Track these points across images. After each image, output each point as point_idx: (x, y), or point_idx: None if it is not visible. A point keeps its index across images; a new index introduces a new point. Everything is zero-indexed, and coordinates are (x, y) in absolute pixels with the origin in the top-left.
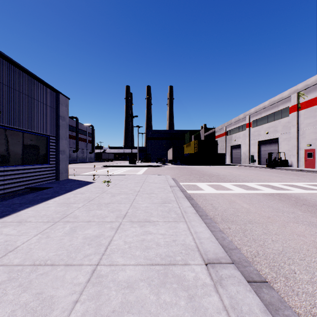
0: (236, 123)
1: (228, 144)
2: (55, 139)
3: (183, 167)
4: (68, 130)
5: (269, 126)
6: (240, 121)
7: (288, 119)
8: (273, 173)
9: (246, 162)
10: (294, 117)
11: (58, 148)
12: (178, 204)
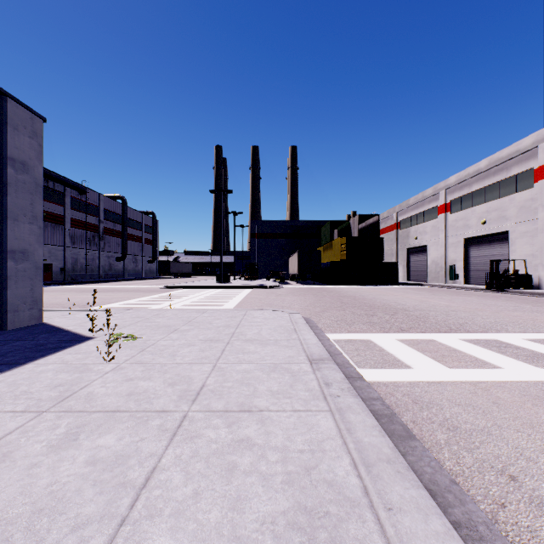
0: (417, 206)
1: (401, 245)
2: None
3: (320, 289)
4: (41, 198)
5: (488, 209)
6: (426, 201)
7: (530, 193)
8: (518, 304)
9: (440, 278)
10: None
11: (3, 245)
12: None
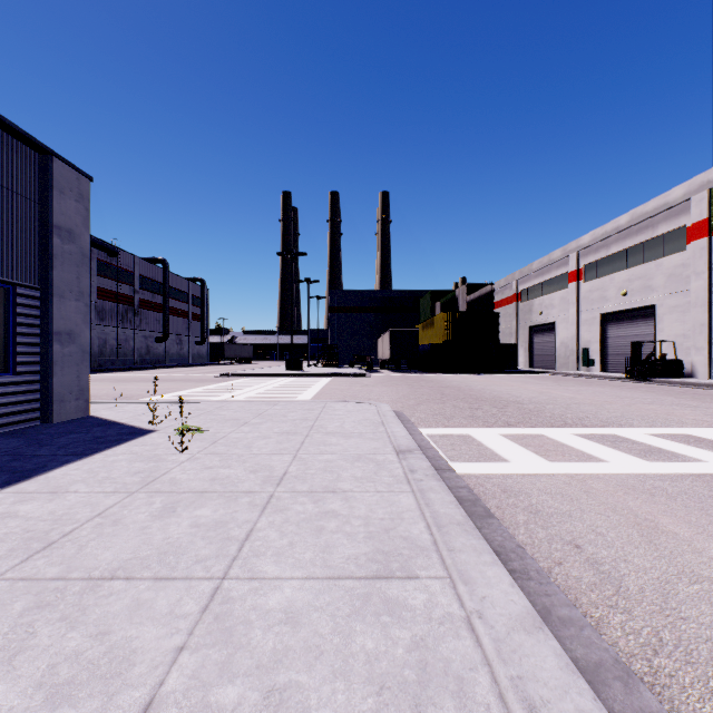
0: (542, 272)
1: (522, 322)
2: (39, 296)
3: (418, 378)
4: (88, 270)
5: (629, 277)
6: (553, 266)
7: (681, 258)
8: (659, 396)
9: (570, 365)
10: (700, 251)
11: (48, 325)
12: (452, 584)
